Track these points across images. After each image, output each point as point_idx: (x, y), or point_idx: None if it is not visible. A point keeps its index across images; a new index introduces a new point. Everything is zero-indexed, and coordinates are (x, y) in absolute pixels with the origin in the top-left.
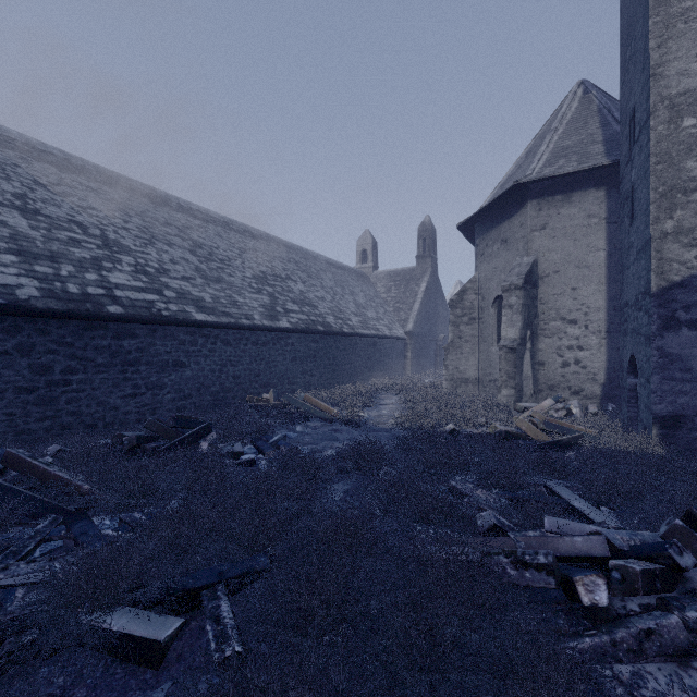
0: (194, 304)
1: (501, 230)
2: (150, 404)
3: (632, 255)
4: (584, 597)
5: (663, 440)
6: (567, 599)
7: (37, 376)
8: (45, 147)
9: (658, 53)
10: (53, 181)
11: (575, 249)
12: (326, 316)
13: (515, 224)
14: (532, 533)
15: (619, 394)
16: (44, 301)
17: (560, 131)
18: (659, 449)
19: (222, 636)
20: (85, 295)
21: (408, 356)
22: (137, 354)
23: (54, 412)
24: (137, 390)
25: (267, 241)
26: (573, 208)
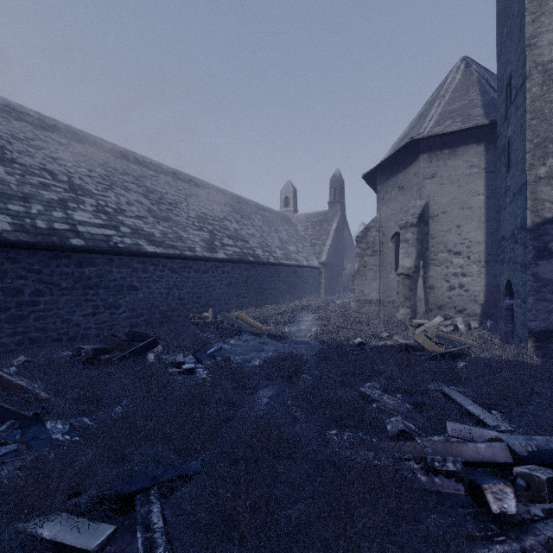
0: (145, 238)
1: (398, 179)
2: (108, 321)
3: (508, 197)
4: (493, 505)
5: (537, 351)
6: (474, 503)
7: (9, 298)
8: (23, 109)
9: (532, 27)
10: (29, 136)
11: (459, 194)
12: (255, 249)
13: (410, 174)
14: (436, 437)
15: (495, 313)
16: (15, 234)
17: (446, 97)
18: (535, 359)
19: (150, 544)
20: (51, 230)
21: (322, 282)
22: (97, 279)
23: (24, 328)
24: (97, 309)
25: (208, 188)
26: (458, 160)
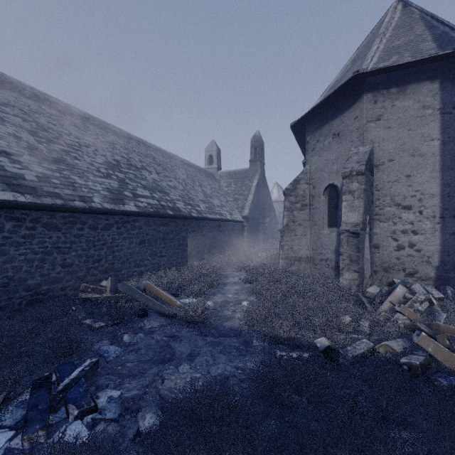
0: (3, 180)
1: (333, 125)
2: None
3: None
4: None
5: None
6: None
7: None
8: None
9: None
10: None
11: (409, 139)
12: (176, 202)
13: (349, 118)
14: None
15: (453, 277)
16: None
17: (387, 35)
18: None
19: None
20: None
21: (245, 235)
22: None
23: None
24: None
25: (128, 138)
26: (407, 100)
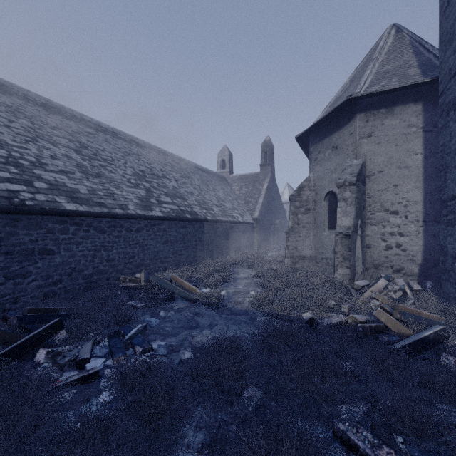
0: (67, 195)
1: (332, 139)
2: (11, 293)
3: None
4: None
5: None
6: None
7: None
8: None
9: None
10: None
11: (397, 153)
12: (193, 206)
13: (345, 134)
14: None
15: (434, 273)
16: None
17: (380, 59)
18: None
19: None
20: None
21: (255, 236)
22: None
23: None
24: None
25: (149, 149)
26: (395, 119)
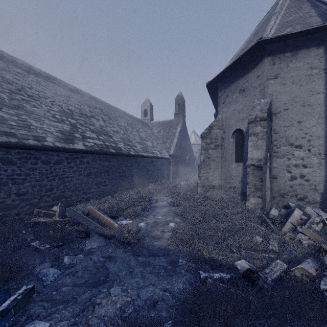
0: None
1: (239, 83)
2: None
3: None
4: None
5: None
6: None
7: None
8: None
9: None
10: None
11: (300, 93)
12: (118, 143)
13: (252, 77)
14: None
15: None
16: None
17: (282, 13)
18: None
19: None
20: None
21: (171, 169)
22: None
23: None
24: None
25: (81, 94)
26: (299, 62)
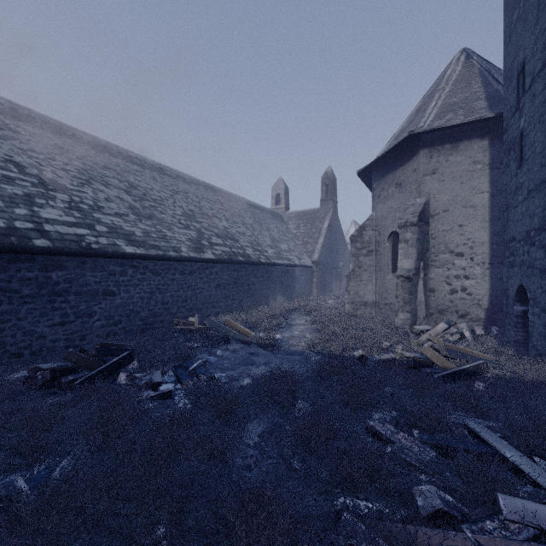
0: (124, 238)
1: (396, 175)
2: (80, 331)
3: (521, 195)
4: None
5: None
6: None
7: None
8: None
9: None
10: None
11: (462, 191)
12: (246, 248)
13: (409, 170)
14: (489, 524)
15: (500, 318)
16: None
17: (447, 90)
18: None
19: None
20: (11, 229)
21: (315, 281)
22: (66, 285)
23: None
24: (66, 318)
25: (197, 185)
26: (460, 155)
